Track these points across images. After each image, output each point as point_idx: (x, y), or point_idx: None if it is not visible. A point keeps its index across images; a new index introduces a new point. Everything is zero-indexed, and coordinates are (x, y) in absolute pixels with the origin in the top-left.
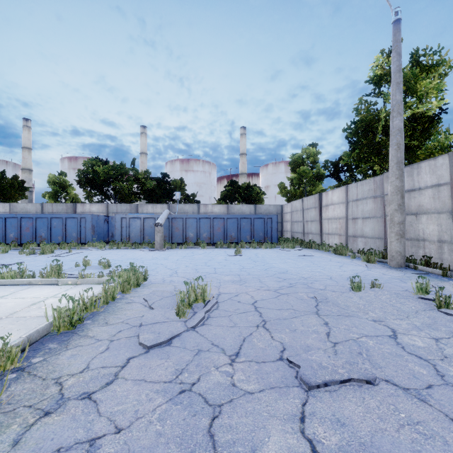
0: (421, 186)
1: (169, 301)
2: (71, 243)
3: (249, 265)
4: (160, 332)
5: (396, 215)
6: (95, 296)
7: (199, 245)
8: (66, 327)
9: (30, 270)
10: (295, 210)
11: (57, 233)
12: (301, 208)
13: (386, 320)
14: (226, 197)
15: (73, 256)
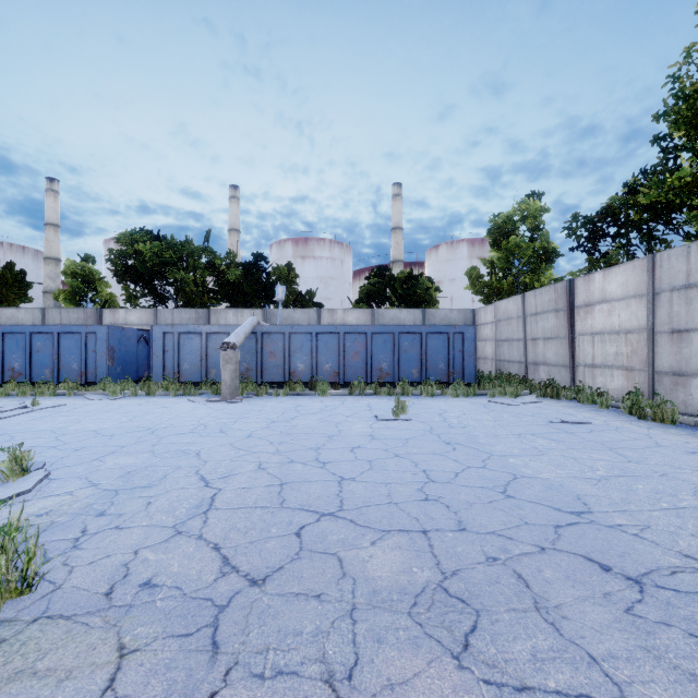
0: None
1: None
2: (65, 383)
3: (442, 466)
4: None
5: None
6: None
7: (317, 387)
8: None
9: None
10: (505, 318)
11: (43, 362)
12: (521, 313)
13: None
14: (369, 296)
15: (24, 418)
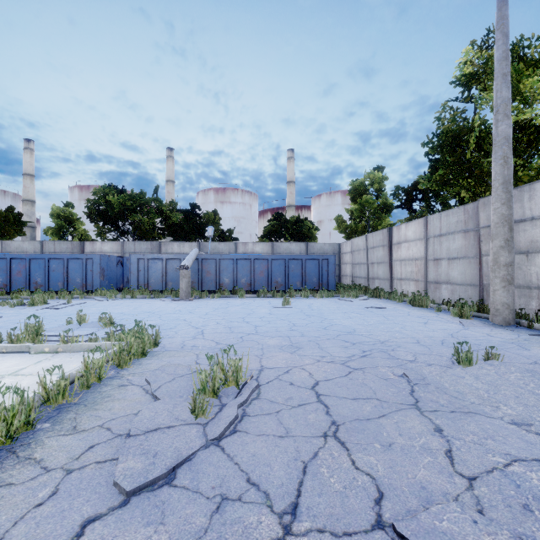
0: (535, 215)
1: (184, 384)
2: (74, 291)
3: (302, 322)
4: (157, 452)
5: (502, 254)
6: (65, 380)
7: (237, 293)
8: None
9: None
10: (357, 249)
11: (57, 278)
12: (365, 247)
13: (534, 422)
14: (270, 233)
15: (72, 308)
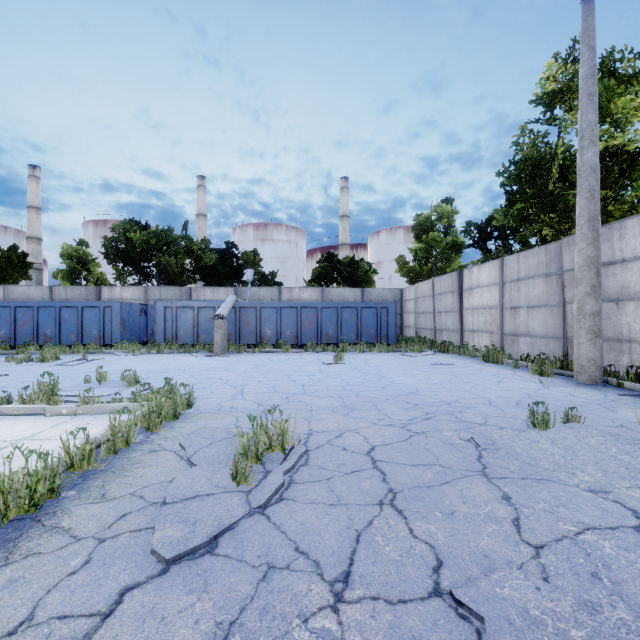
0: (626, 256)
1: (223, 449)
2: (90, 345)
3: (357, 380)
4: (197, 520)
5: (588, 302)
6: (90, 443)
7: (281, 347)
8: (22, 508)
9: (4, 391)
10: (422, 296)
11: (70, 329)
12: (431, 293)
13: (613, 489)
14: (320, 277)
15: (88, 365)
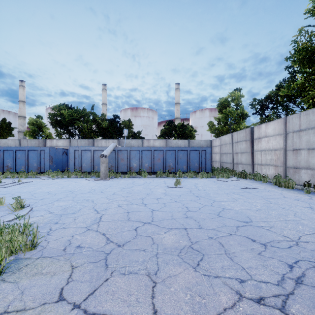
0: None
1: None
2: (31, 172)
3: (194, 205)
4: None
5: None
6: None
7: (142, 174)
8: None
9: None
10: (224, 143)
11: (21, 163)
12: (231, 141)
13: None
14: (164, 134)
15: (16, 187)
